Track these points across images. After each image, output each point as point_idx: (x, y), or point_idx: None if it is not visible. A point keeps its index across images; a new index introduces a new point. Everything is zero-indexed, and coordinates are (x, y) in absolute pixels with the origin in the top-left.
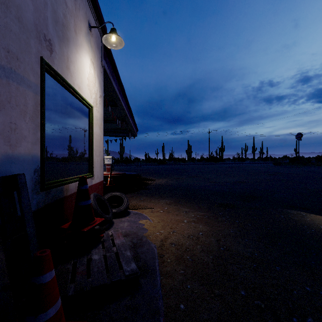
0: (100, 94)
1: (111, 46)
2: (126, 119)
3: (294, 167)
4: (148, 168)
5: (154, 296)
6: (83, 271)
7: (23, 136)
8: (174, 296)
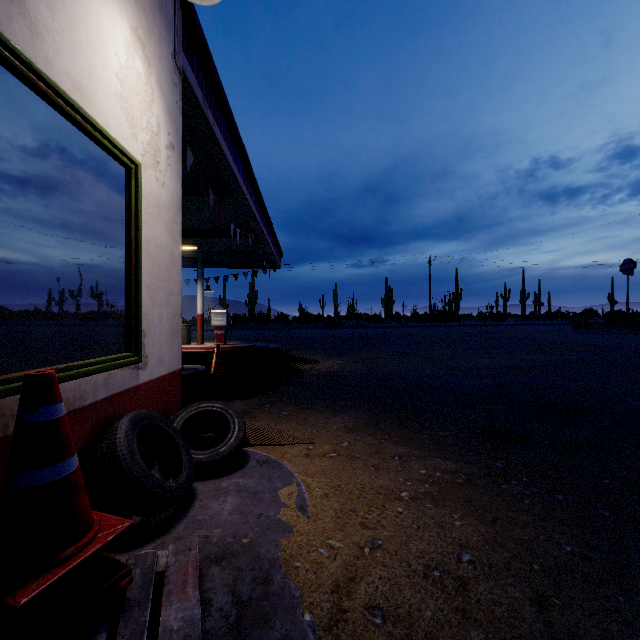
0: (170, 140)
1: None
2: (253, 227)
3: (621, 333)
4: (304, 335)
5: None
6: None
7: None
8: None
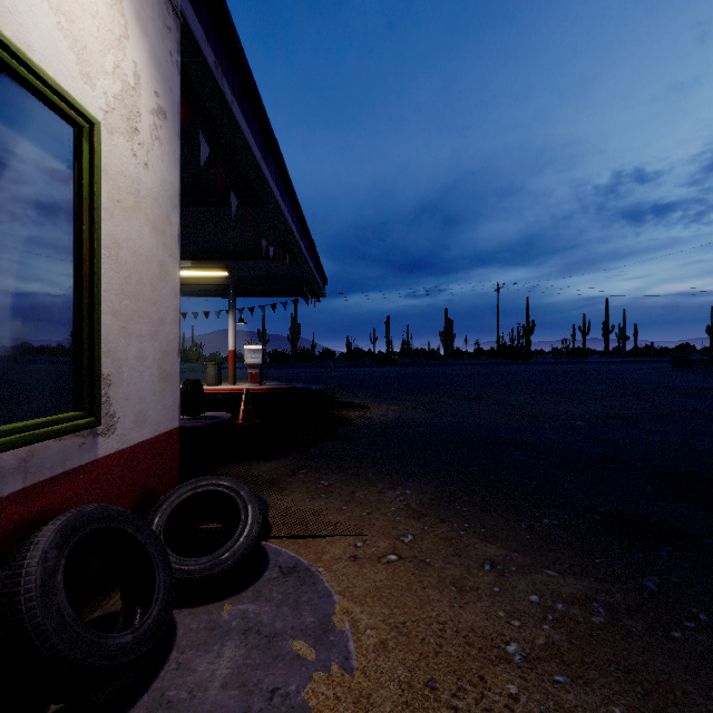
0: (159, 103)
1: None
2: (291, 246)
3: None
4: (353, 375)
5: None
6: None
7: None
8: None
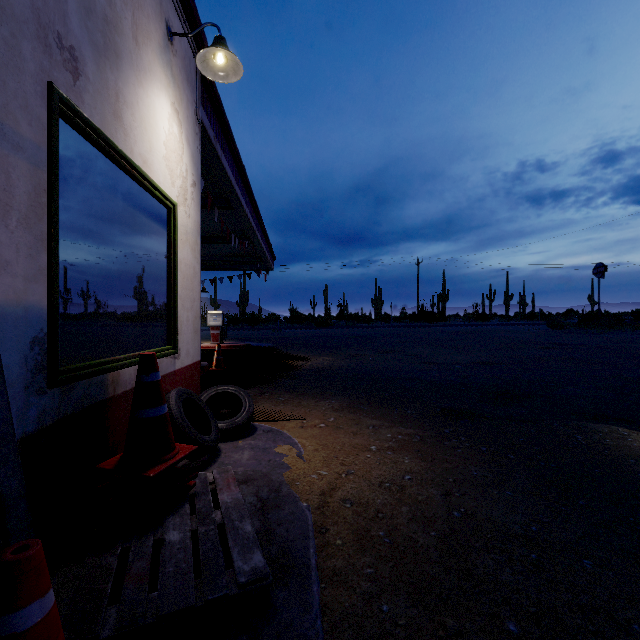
0: (193, 179)
1: (216, 76)
2: (250, 235)
3: (591, 332)
4: (296, 335)
5: (305, 634)
6: (142, 573)
7: (1, 262)
8: (351, 635)
